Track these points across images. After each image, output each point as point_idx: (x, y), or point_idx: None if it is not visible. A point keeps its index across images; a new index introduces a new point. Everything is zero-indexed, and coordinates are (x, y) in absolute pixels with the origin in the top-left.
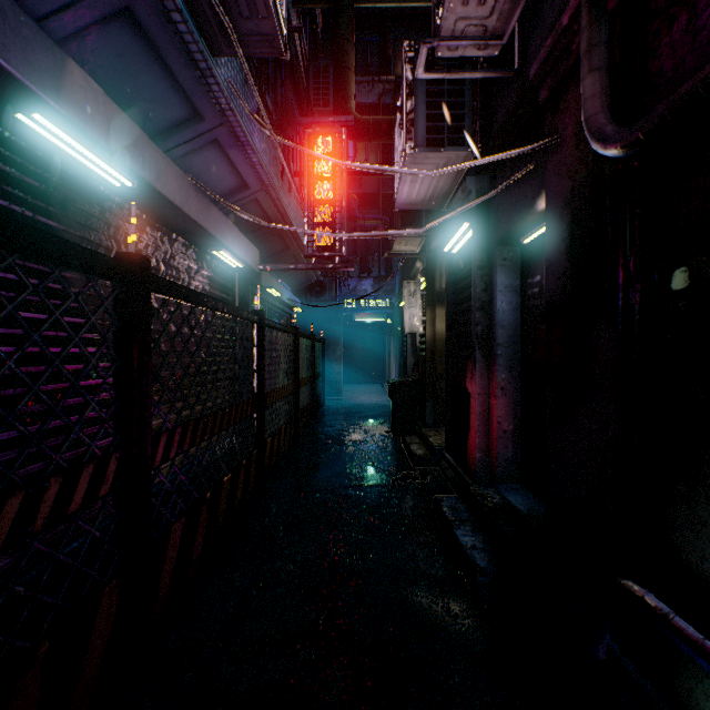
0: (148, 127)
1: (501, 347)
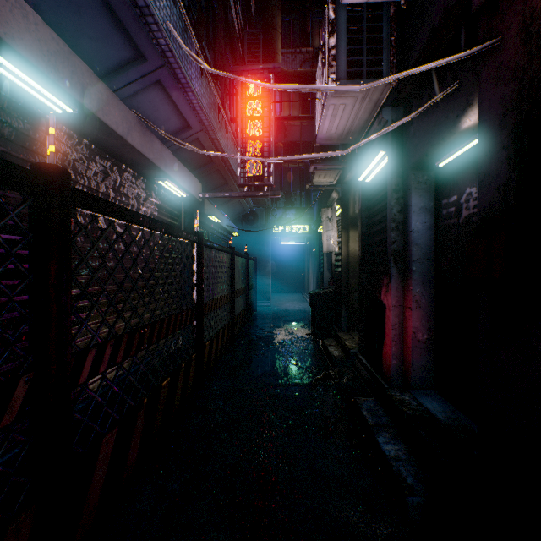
0: (96, 66)
1: (416, 263)
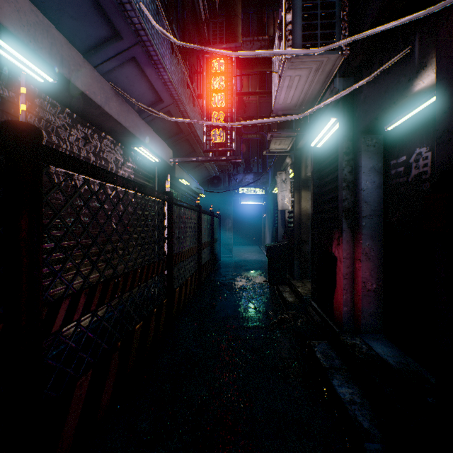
0: (77, 43)
1: (366, 219)
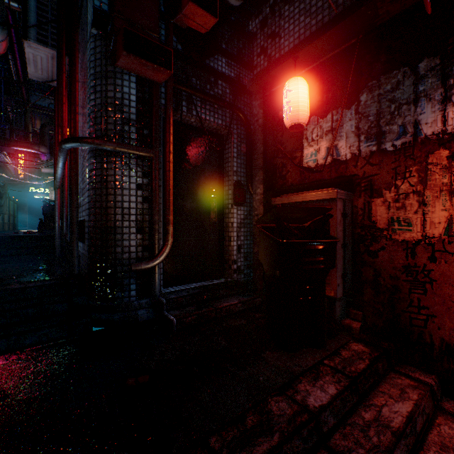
0: None
1: None
